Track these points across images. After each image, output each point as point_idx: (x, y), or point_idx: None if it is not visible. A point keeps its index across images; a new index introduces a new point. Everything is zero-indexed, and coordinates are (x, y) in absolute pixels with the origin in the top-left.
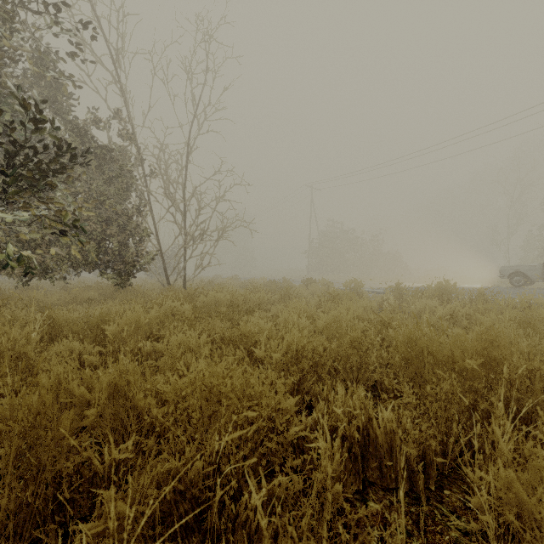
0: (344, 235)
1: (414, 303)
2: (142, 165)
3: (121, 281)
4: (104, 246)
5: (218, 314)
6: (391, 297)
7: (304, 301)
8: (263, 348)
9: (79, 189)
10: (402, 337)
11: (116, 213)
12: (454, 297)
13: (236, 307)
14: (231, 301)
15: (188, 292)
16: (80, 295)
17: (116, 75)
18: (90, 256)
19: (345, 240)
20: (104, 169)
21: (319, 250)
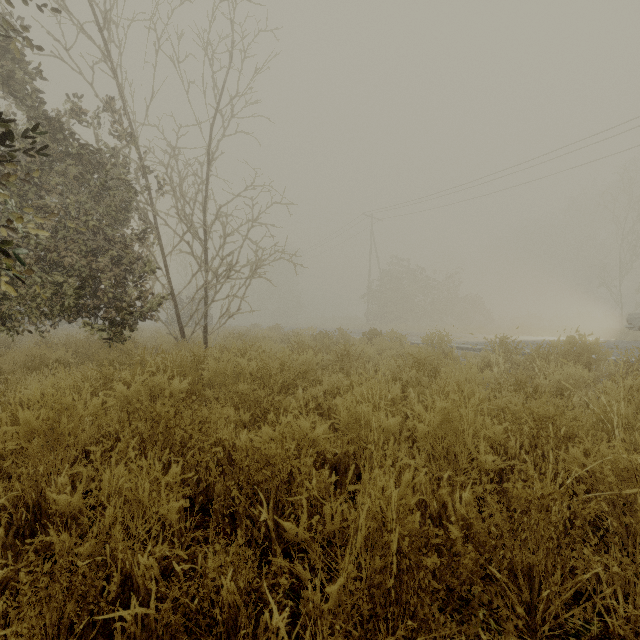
0: (412, 275)
1: (540, 370)
2: (145, 175)
3: (113, 335)
4: (90, 285)
5: (233, 395)
6: (500, 360)
7: (371, 364)
8: (302, 520)
9: (49, 205)
10: (607, 469)
11: (107, 241)
12: (595, 360)
13: (267, 379)
14: (260, 368)
15: (195, 354)
16: (42, 356)
17: (107, 47)
18: (66, 299)
19: (413, 282)
20: (89, 178)
21: (380, 293)
